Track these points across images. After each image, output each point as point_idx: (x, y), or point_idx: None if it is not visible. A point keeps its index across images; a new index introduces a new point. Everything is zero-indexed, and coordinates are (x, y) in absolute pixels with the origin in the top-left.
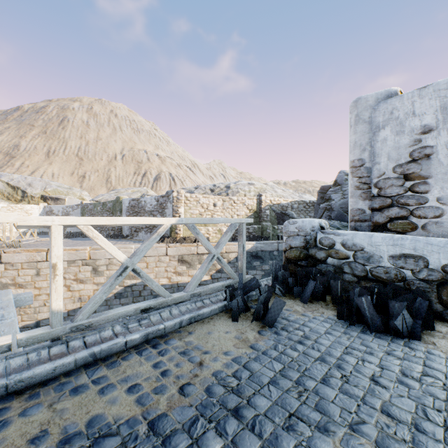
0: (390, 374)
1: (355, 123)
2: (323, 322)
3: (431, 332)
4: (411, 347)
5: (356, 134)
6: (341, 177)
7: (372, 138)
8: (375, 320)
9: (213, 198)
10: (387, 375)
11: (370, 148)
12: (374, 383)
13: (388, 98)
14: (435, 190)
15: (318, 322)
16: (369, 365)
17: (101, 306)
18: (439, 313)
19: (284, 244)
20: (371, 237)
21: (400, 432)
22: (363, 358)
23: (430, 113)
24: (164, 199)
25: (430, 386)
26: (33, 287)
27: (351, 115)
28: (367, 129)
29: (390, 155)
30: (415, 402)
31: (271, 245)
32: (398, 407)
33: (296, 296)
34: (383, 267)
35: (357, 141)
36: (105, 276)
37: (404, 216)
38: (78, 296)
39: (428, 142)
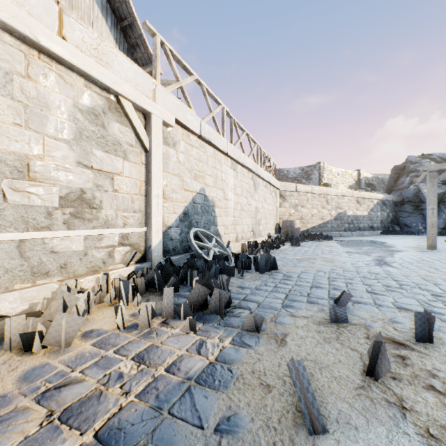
0: None
1: None
2: None
3: None
4: None
5: None
6: (414, 159)
7: None
8: None
9: (337, 169)
10: None
11: None
12: None
13: None
14: None
15: None
16: None
17: (329, 224)
18: None
19: None
20: None
21: None
22: None
23: None
24: (310, 168)
25: None
26: (306, 208)
27: None
28: None
29: None
30: None
31: (390, 197)
32: None
33: None
34: None
35: None
36: (330, 206)
37: None
38: (321, 216)
39: None
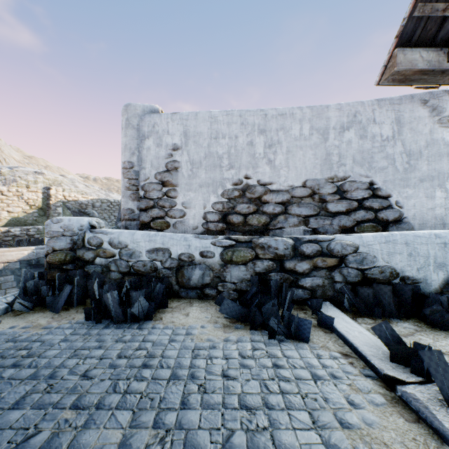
0: (106, 361)
1: (126, 127)
2: (67, 329)
3: (166, 309)
4: (142, 328)
5: (127, 137)
6: None
7: (140, 144)
8: (118, 312)
9: None
10: (102, 364)
11: (139, 153)
12: (82, 378)
13: (152, 113)
14: (180, 196)
15: (60, 331)
16: (91, 360)
17: None
18: (177, 292)
19: (46, 247)
20: (134, 235)
21: (77, 421)
22: (88, 355)
23: (178, 135)
24: None
25: (136, 358)
26: None
27: (123, 118)
28: (136, 135)
29: (153, 163)
30: (113, 380)
31: None
32: (92, 394)
33: (50, 307)
34: (142, 261)
35: (128, 144)
36: None
37: (163, 216)
38: None
39: (177, 158)
